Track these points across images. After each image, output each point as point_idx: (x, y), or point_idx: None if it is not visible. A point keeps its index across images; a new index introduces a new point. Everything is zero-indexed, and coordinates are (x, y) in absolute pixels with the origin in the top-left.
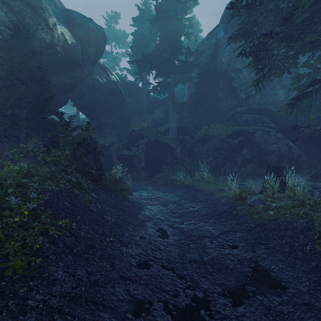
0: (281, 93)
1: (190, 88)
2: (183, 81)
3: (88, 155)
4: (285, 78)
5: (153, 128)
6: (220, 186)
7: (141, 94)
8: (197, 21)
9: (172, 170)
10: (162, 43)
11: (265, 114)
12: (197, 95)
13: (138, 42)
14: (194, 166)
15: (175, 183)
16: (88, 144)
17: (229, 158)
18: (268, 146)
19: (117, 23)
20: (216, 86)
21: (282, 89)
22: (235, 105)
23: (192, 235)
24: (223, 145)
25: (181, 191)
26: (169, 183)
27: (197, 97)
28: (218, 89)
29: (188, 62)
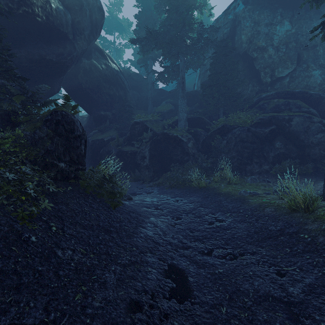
0: (318, 73)
1: (202, 75)
2: (195, 66)
3: (55, 139)
4: (322, 56)
5: (159, 120)
6: (250, 188)
7: (145, 85)
8: (209, 3)
9: (183, 168)
10: (170, 17)
11: (300, 98)
12: (213, 77)
13: (142, 25)
14: (211, 163)
15: (188, 185)
16: (58, 122)
17: (258, 153)
18: (310, 136)
19: (120, 12)
20: (237, 66)
21: (318, 68)
22: (257, 91)
23: (241, 289)
24: (249, 136)
25: (197, 196)
26: (180, 184)
27: (212, 81)
28: (239, 71)
29: (202, 37)
